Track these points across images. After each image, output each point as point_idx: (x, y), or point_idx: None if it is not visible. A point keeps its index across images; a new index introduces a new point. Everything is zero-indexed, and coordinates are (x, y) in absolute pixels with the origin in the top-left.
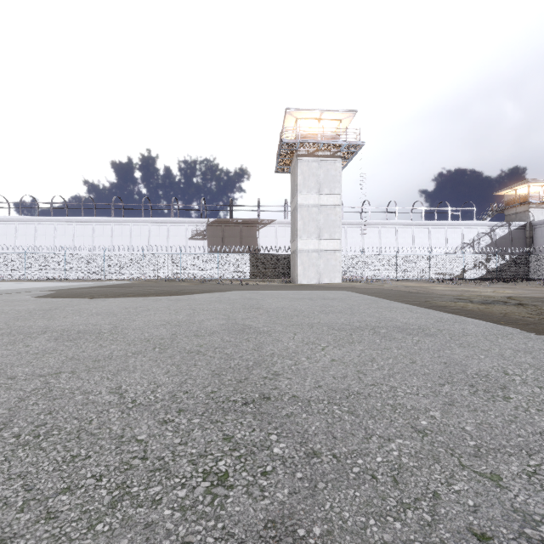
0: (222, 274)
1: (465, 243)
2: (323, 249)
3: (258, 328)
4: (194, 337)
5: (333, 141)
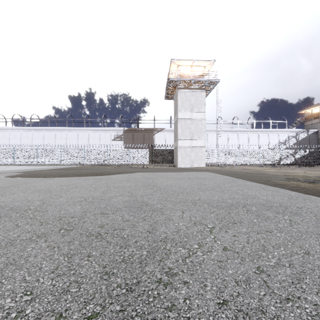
0: (132, 161)
1: (280, 142)
2: (194, 146)
3: (153, 205)
4: (100, 214)
5: (200, 79)
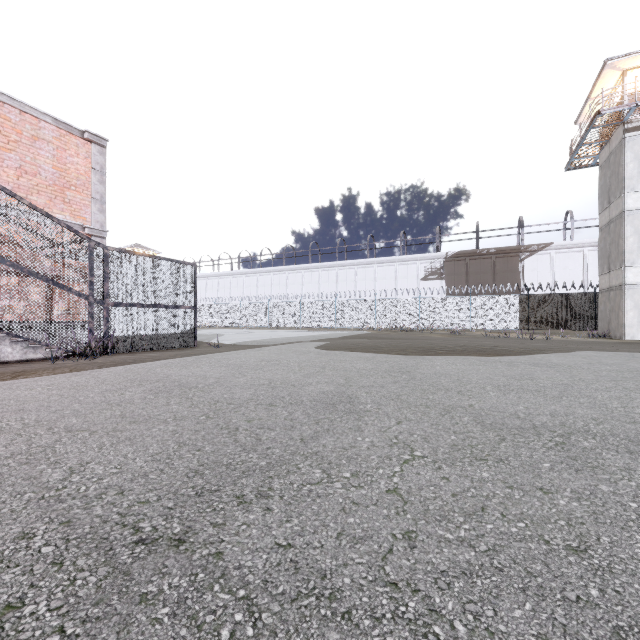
0: (475, 324)
1: None
2: None
3: None
4: None
5: None
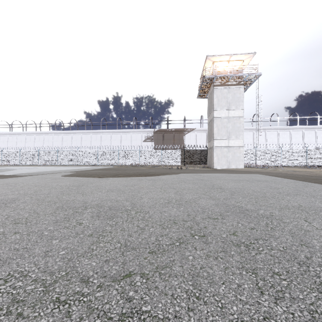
0: (164, 162)
1: None
2: (231, 146)
3: (256, 211)
4: (210, 219)
5: (239, 74)
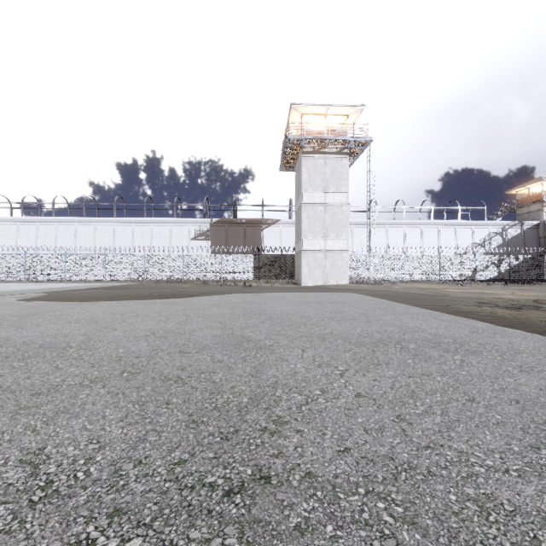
0: (225, 276)
1: (475, 243)
2: (329, 249)
3: (259, 341)
4: (178, 354)
5: (340, 137)
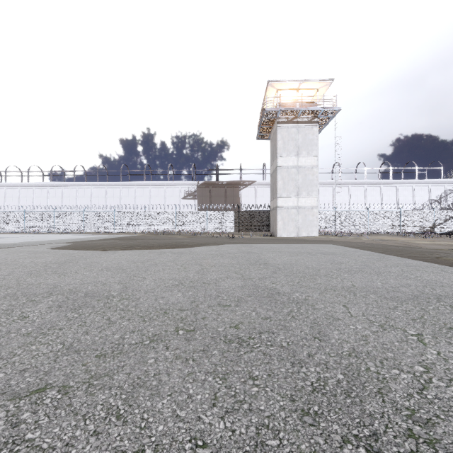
0: (210, 229)
1: (432, 200)
2: (301, 206)
3: (289, 294)
4: (219, 307)
5: (311, 108)
